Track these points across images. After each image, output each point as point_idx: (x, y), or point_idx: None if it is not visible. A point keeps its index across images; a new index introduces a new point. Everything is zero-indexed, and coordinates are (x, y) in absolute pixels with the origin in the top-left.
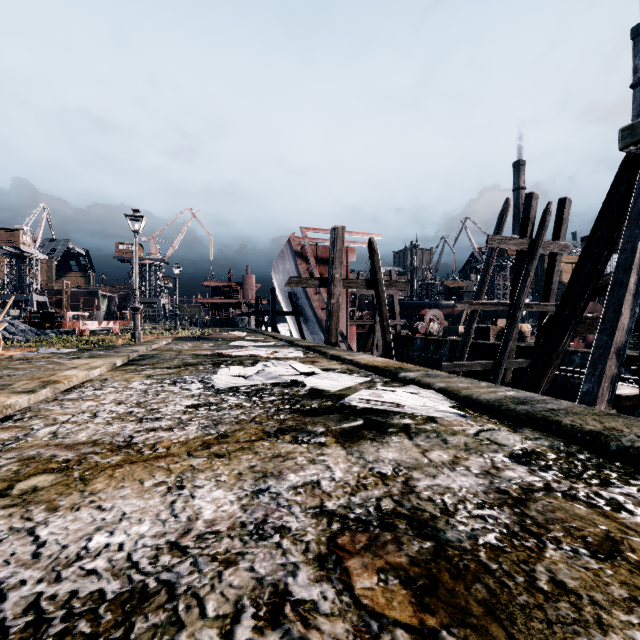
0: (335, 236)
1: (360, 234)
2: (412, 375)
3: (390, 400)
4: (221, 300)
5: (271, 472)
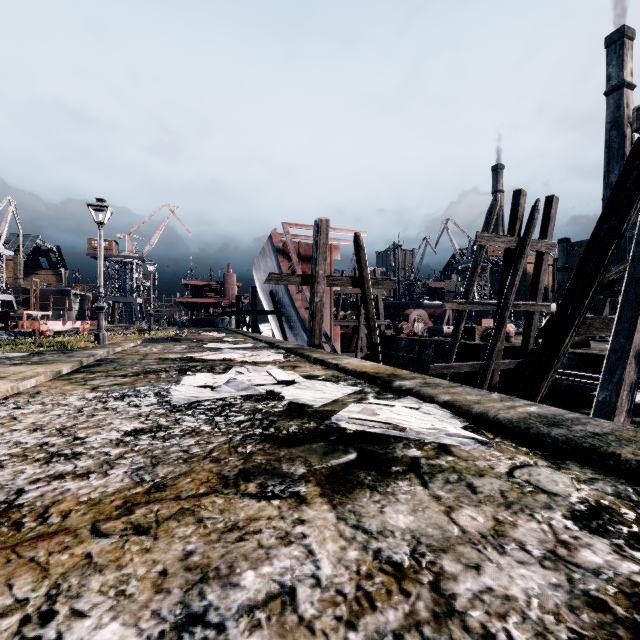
0: (319, 229)
1: (344, 231)
2: (409, 384)
3: (388, 420)
4: (201, 299)
5: (216, 568)
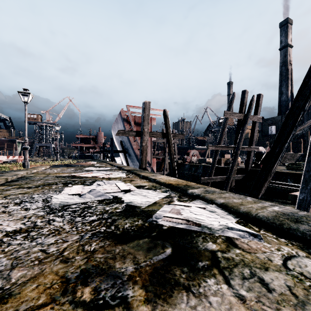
0: (145, 107)
1: (158, 110)
2: (197, 191)
3: (189, 218)
4: (85, 145)
5: None
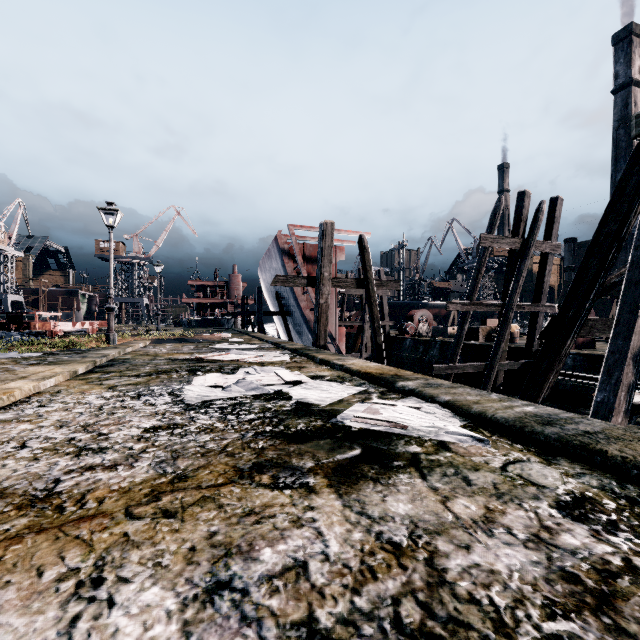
0: (324, 232)
1: (349, 232)
2: (411, 385)
3: (391, 419)
4: (206, 300)
5: (238, 545)
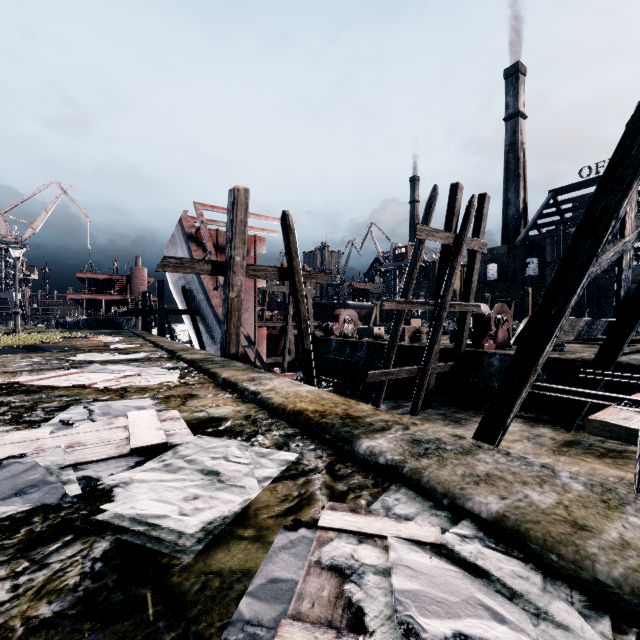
0: (235, 201)
1: (270, 219)
2: (389, 449)
3: None
4: (100, 296)
5: None
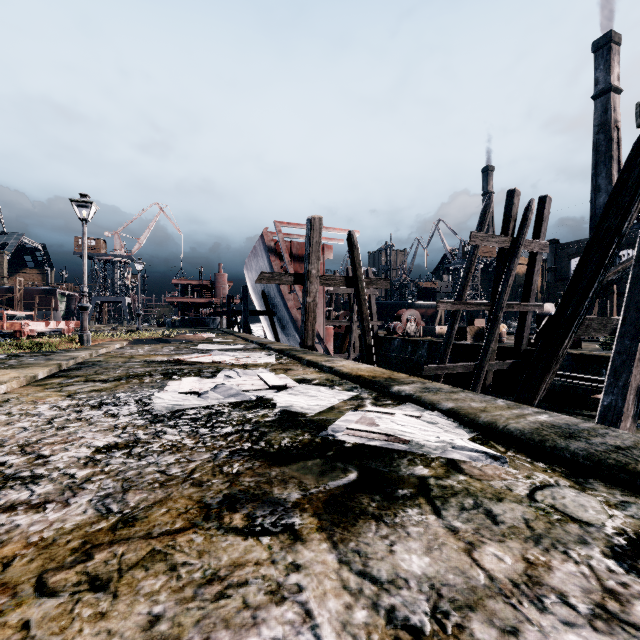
0: (311, 227)
1: (337, 230)
2: (408, 389)
3: (389, 432)
4: (191, 299)
5: None
